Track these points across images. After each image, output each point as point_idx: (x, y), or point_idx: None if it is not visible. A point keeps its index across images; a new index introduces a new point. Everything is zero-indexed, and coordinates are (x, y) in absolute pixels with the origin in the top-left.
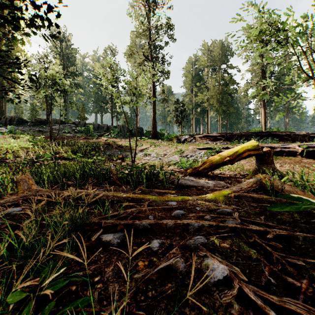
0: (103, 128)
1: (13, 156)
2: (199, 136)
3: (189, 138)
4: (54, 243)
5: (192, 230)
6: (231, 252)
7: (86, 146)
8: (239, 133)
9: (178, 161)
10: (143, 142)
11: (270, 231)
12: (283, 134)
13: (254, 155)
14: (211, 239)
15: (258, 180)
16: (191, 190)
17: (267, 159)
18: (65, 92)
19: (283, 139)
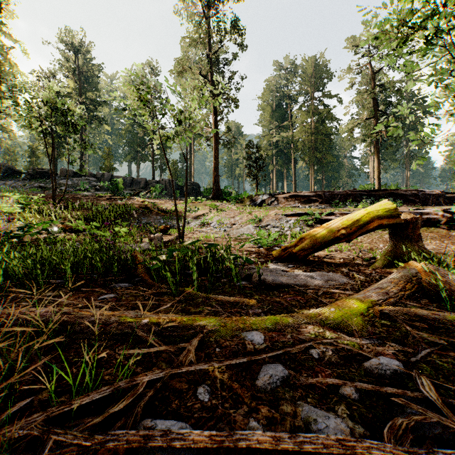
0: (139, 183)
1: None
2: (283, 196)
3: (269, 199)
4: None
5: None
6: None
7: (110, 211)
8: (343, 192)
9: (259, 237)
10: (199, 205)
11: None
12: (407, 194)
13: (387, 226)
14: None
15: (410, 275)
16: (285, 294)
17: (412, 233)
18: (77, 126)
19: (408, 200)
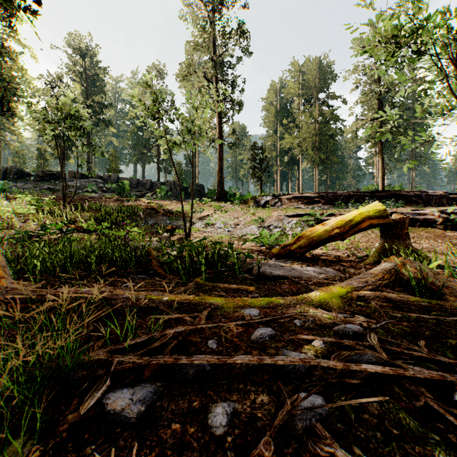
0: (145, 185)
1: (2, 227)
2: (286, 197)
3: (273, 200)
4: (3, 416)
5: (294, 376)
6: (386, 441)
7: (118, 212)
8: (346, 193)
9: (259, 236)
10: (204, 206)
11: (454, 381)
12: (410, 194)
13: (378, 226)
14: (337, 402)
15: (391, 268)
16: (281, 284)
17: (400, 232)
18: (87, 130)
19: (411, 201)
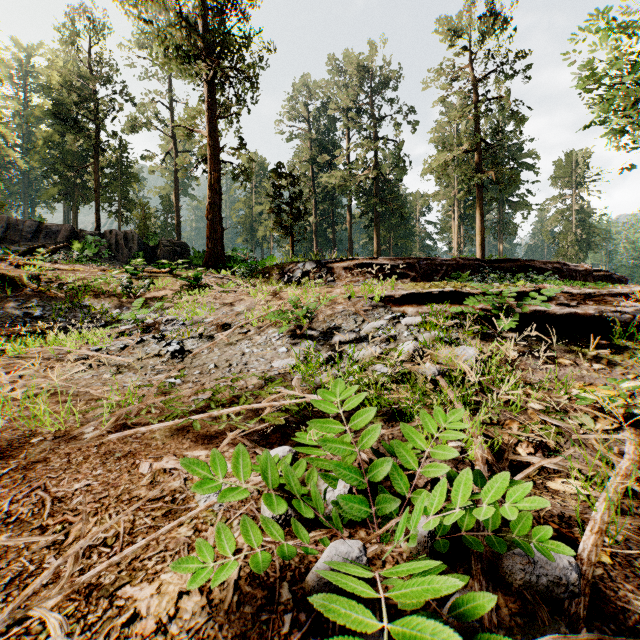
0: (56, 235)
1: None
2: (343, 265)
3: (316, 271)
4: None
5: None
6: None
7: None
8: (451, 260)
9: None
10: (165, 276)
11: None
12: (548, 268)
13: None
14: None
15: None
16: None
17: None
18: None
19: None
